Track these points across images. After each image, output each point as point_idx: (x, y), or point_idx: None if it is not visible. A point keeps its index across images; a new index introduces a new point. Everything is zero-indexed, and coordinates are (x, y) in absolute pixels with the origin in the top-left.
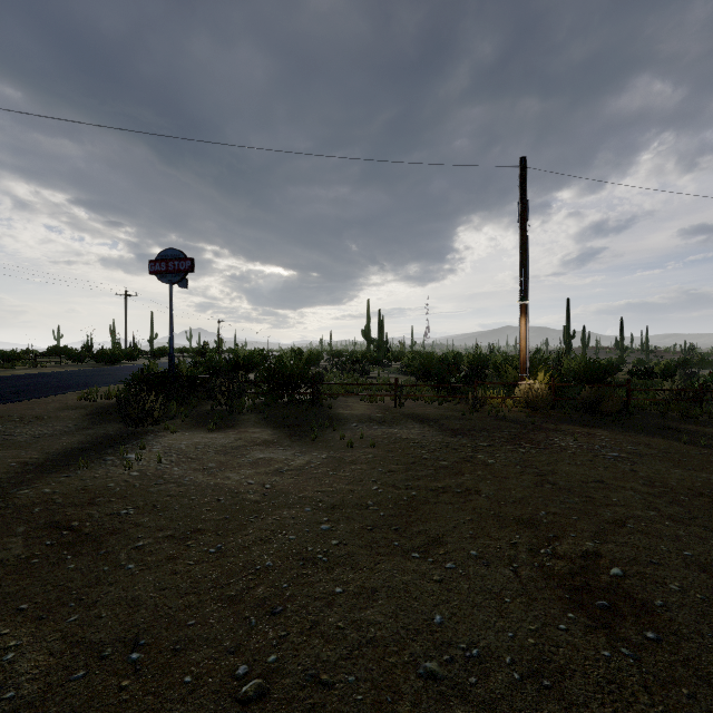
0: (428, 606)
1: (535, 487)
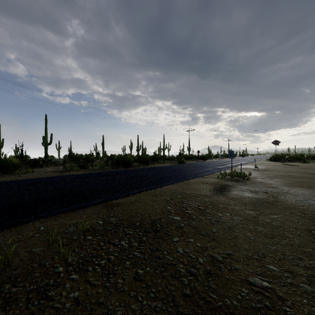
0: None
1: None
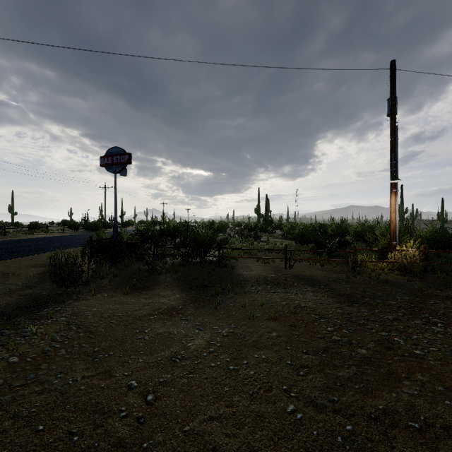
0: None
1: None
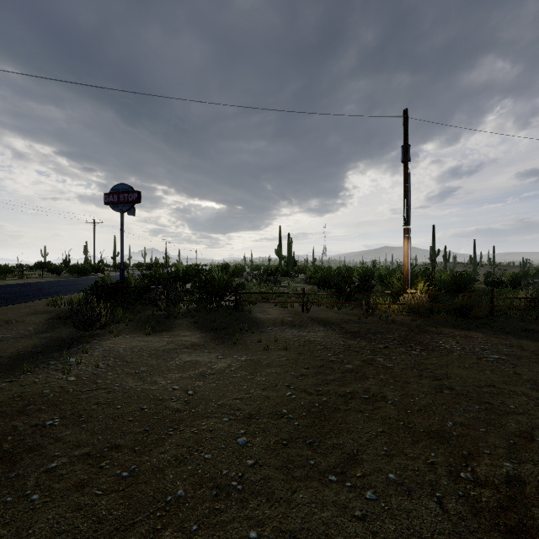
0: None
1: (435, 393)
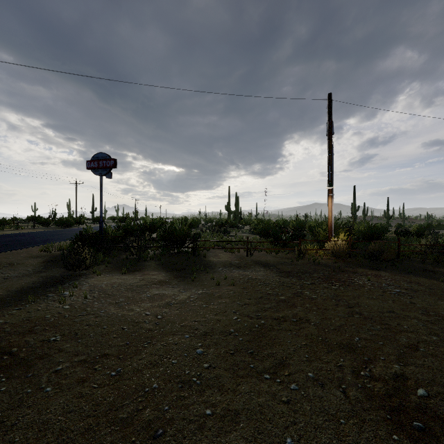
0: (280, 428)
1: (348, 317)
